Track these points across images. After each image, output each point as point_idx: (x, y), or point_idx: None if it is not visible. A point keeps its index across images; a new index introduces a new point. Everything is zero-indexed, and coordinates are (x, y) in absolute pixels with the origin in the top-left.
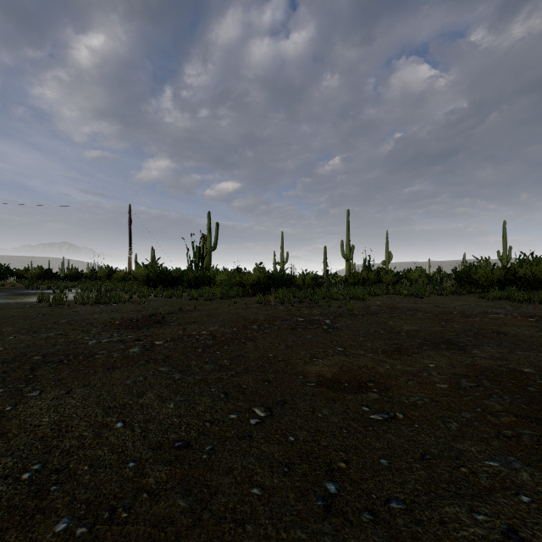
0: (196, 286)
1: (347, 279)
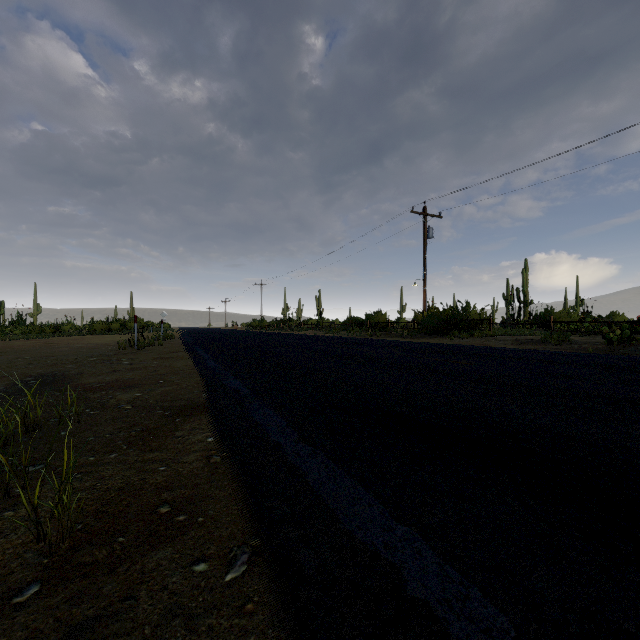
0: None
1: (11, 331)
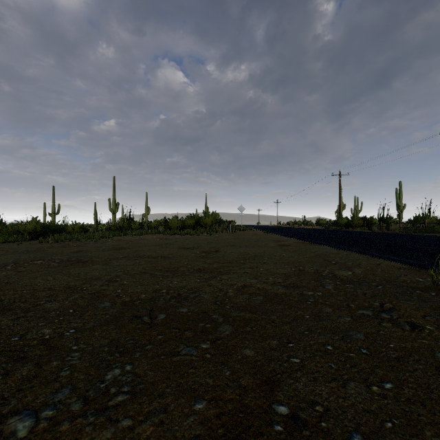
0: None
1: (110, 227)
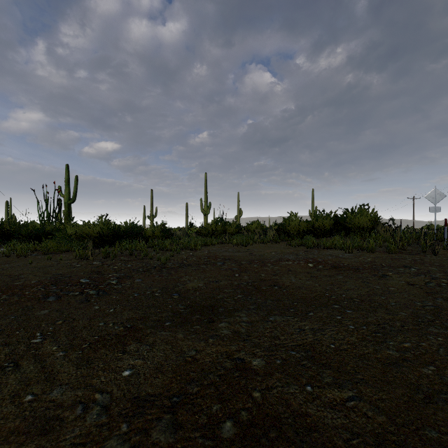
0: (39, 240)
1: (201, 230)
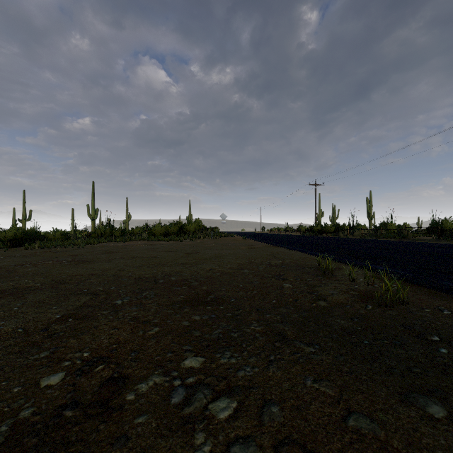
0: None
1: (91, 234)
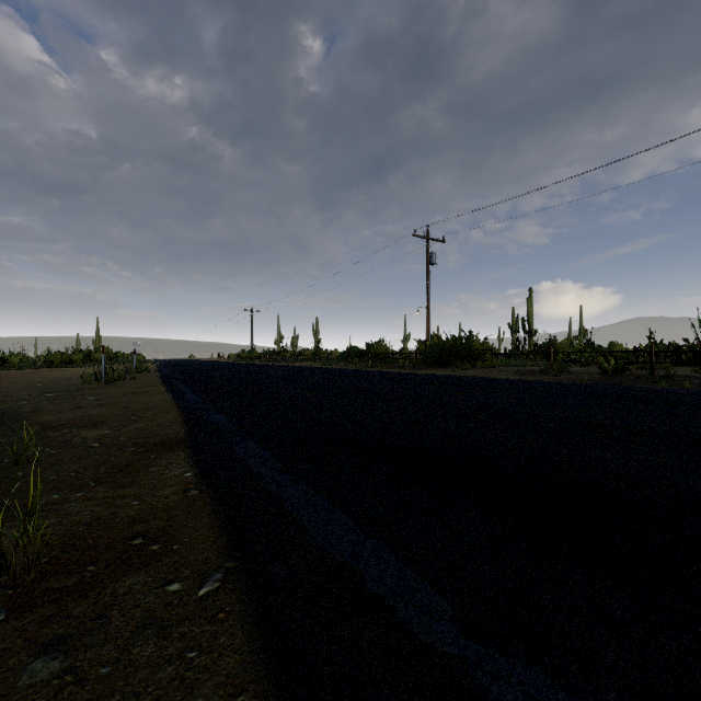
0: None
1: None
